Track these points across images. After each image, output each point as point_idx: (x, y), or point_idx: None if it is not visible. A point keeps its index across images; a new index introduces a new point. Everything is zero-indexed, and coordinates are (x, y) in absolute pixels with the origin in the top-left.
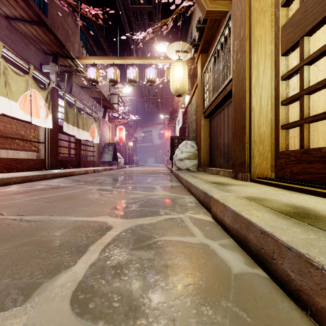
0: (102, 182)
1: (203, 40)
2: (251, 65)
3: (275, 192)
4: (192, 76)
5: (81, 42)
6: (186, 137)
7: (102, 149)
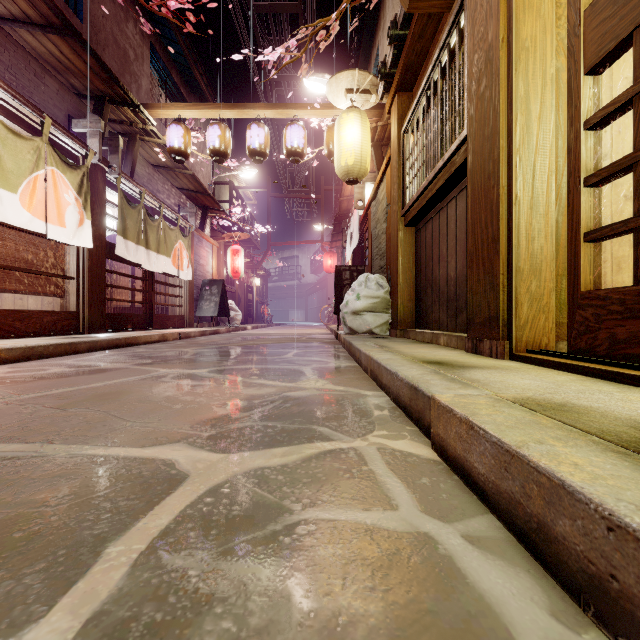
0: (190, 359)
1: (403, 63)
2: (512, 102)
3: (582, 387)
4: (379, 144)
5: (154, 76)
6: (367, 267)
7: (198, 292)
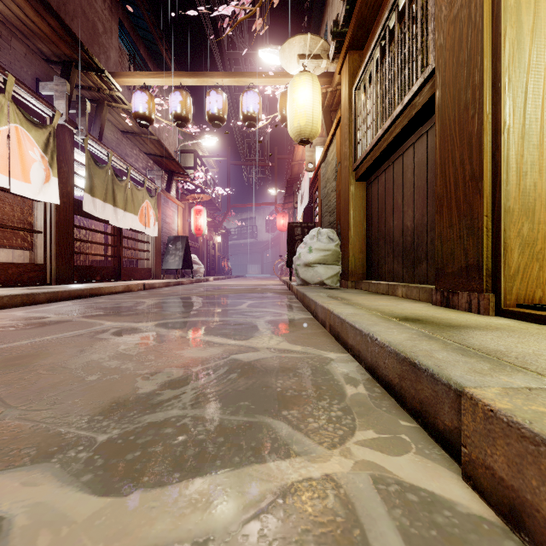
0: (144, 310)
1: (355, 18)
2: (500, 12)
3: None
4: (328, 109)
5: (123, 51)
6: (316, 224)
7: (164, 247)
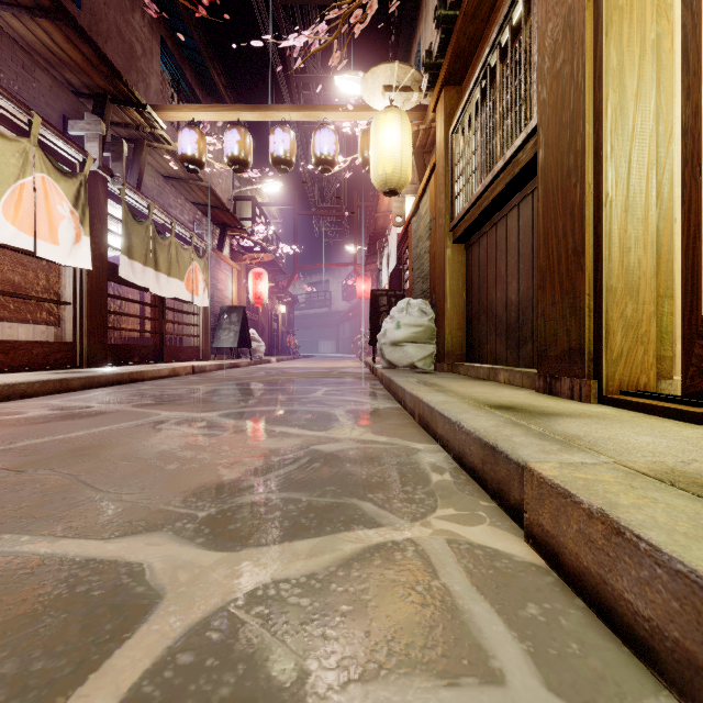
0: (201, 398)
1: (452, 50)
2: (602, 75)
3: None
4: (420, 151)
5: (166, 76)
6: (406, 292)
7: (216, 320)
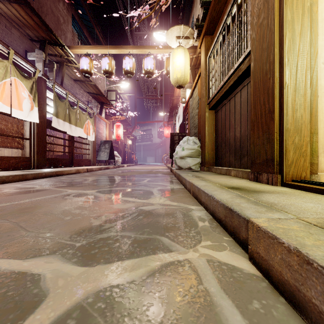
0: (89, 183)
1: (208, 18)
2: (283, 24)
3: None
4: (193, 67)
5: (75, 33)
6: (187, 134)
7: (98, 147)
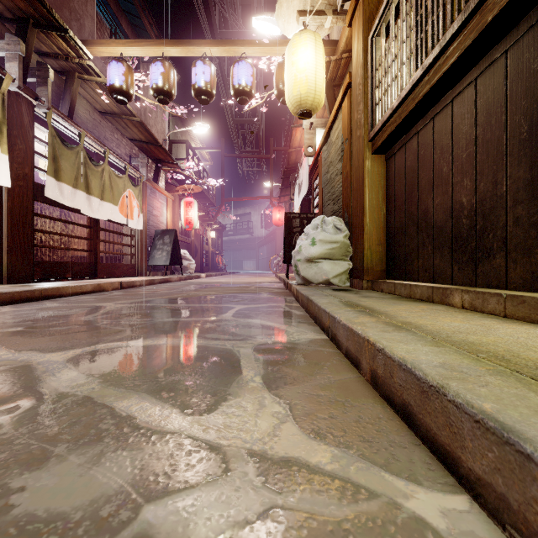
0: (88, 322)
1: None
2: None
3: None
4: (331, 84)
5: (103, 24)
6: (316, 216)
7: (151, 242)
